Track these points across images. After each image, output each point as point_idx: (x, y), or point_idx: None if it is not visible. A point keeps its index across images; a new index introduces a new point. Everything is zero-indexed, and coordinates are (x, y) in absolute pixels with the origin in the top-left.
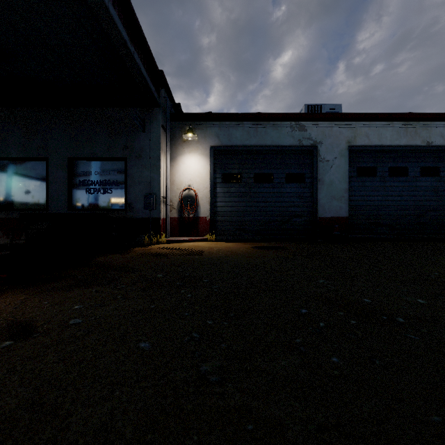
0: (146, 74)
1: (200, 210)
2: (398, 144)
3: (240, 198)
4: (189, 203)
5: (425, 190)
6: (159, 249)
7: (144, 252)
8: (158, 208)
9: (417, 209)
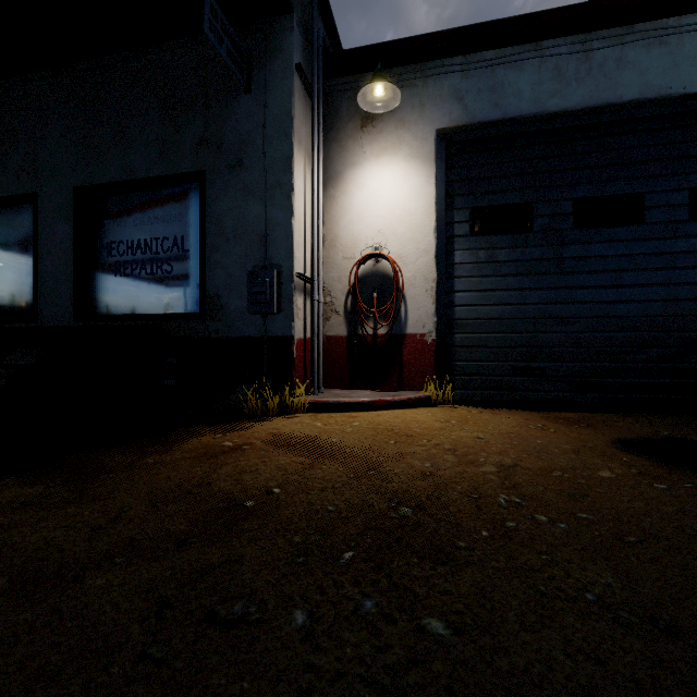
0: None
1: (407, 315)
2: None
3: (527, 277)
4: (376, 296)
5: None
6: (255, 462)
7: (181, 482)
8: (287, 308)
9: None
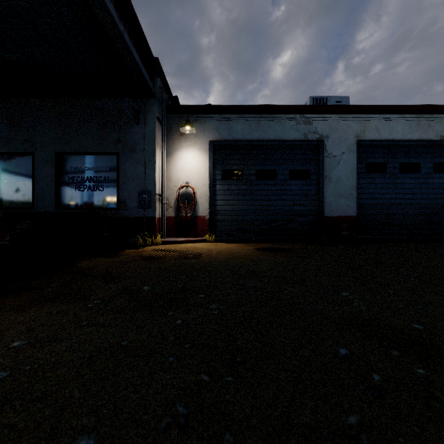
0: (138, 58)
1: (199, 209)
2: (409, 138)
3: (241, 196)
4: (187, 201)
5: (438, 188)
6: (153, 252)
7: (135, 255)
8: (153, 206)
9: (430, 208)
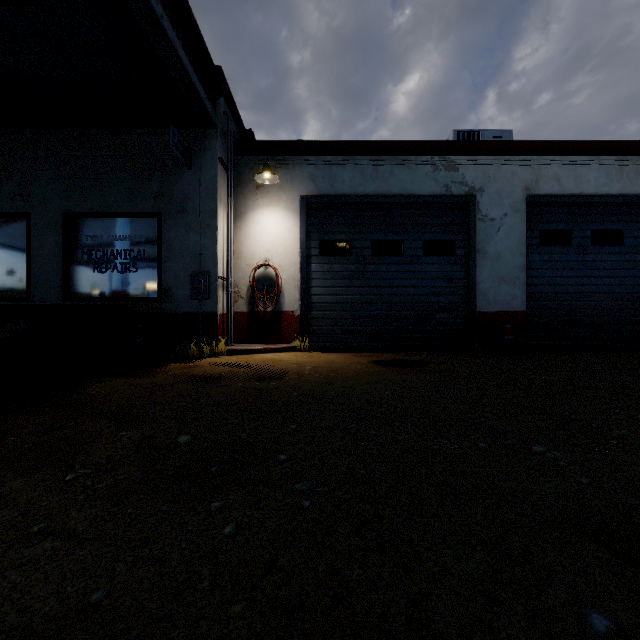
0: (188, 63)
1: (284, 300)
2: (607, 192)
3: (349, 281)
4: (266, 288)
5: None
6: (210, 368)
7: (181, 373)
8: (214, 296)
9: (638, 299)
